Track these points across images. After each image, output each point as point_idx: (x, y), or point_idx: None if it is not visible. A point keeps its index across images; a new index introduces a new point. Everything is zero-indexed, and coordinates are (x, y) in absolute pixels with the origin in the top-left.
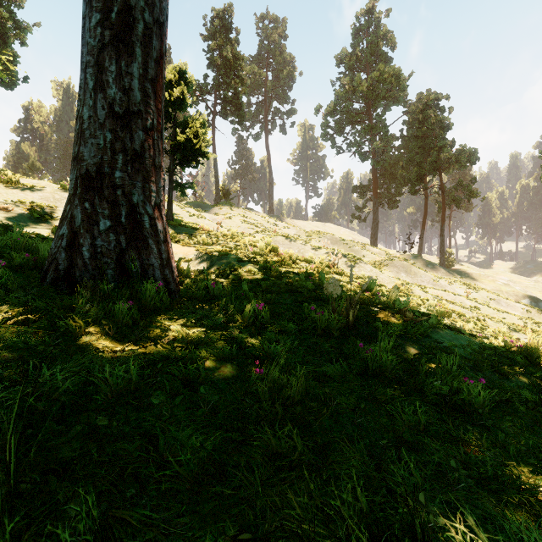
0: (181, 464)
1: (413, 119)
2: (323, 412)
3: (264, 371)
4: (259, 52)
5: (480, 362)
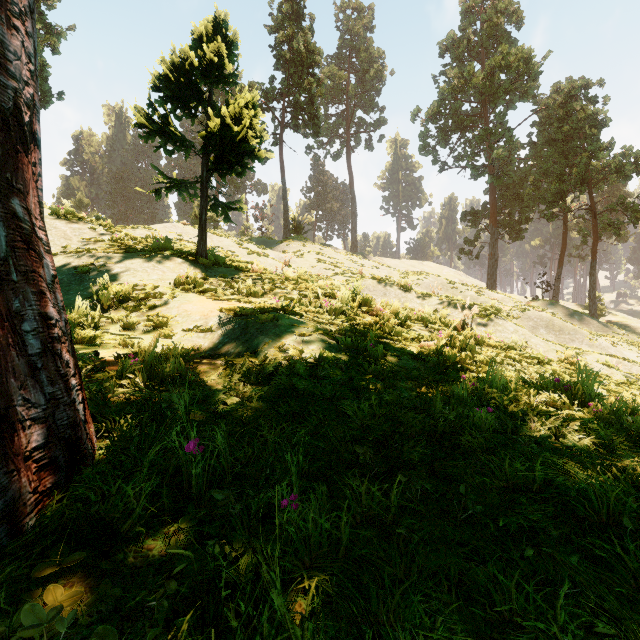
0: None
1: (547, 119)
2: None
3: None
4: (339, 50)
5: None
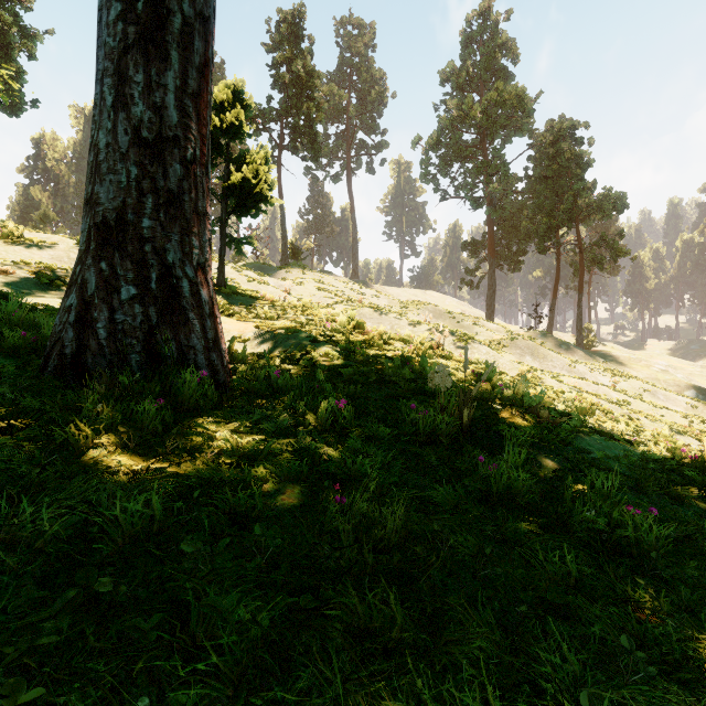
0: (223, 651)
1: (541, 154)
2: (431, 561)
3: (347, 500)
4: (339, 68)
5: (643, 480)
